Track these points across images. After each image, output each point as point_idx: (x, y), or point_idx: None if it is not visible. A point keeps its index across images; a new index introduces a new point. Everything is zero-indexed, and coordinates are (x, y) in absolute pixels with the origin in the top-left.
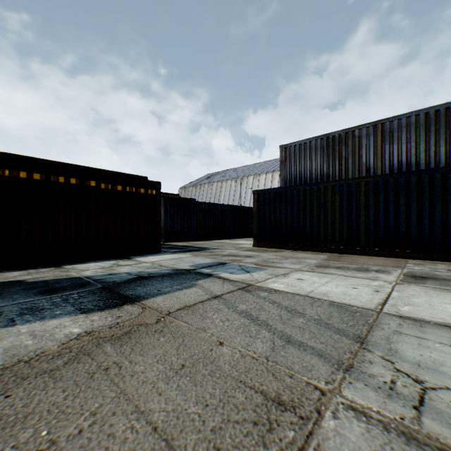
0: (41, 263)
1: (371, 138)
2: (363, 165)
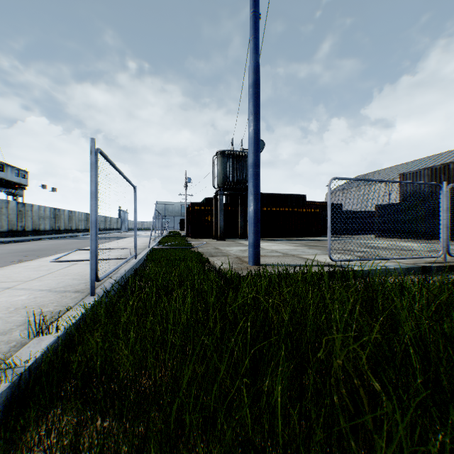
0: (282, 237)
1: None
2: None
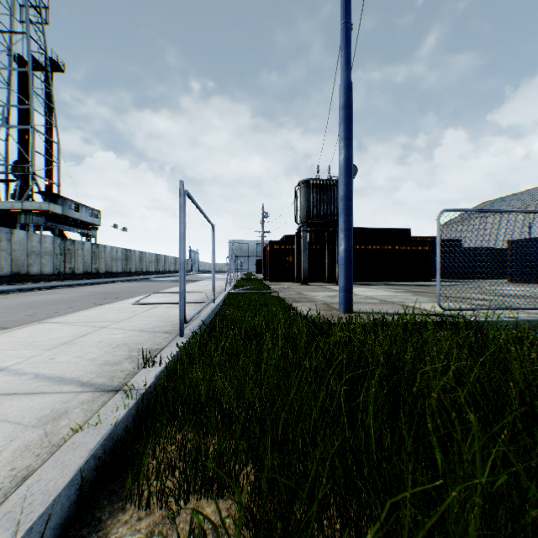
0: (379, 281)
1: None
2: None
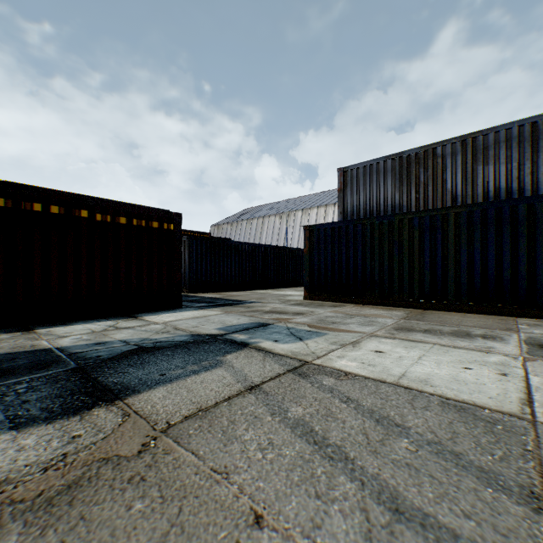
0: (7, 325)
1: (458, 157)
2: (448, 193)
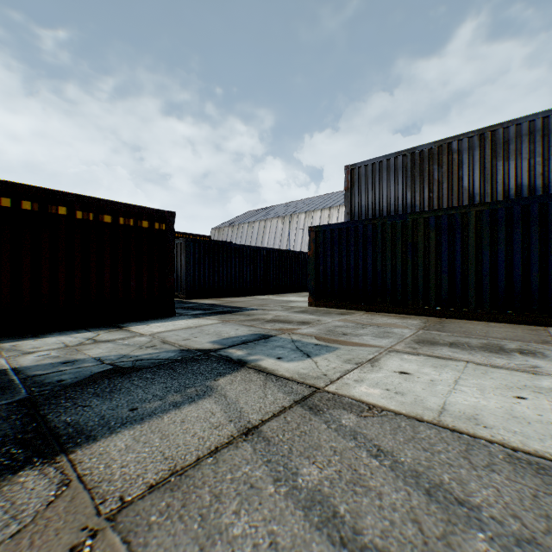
0: None
1: (475, 152)
2: (465, 191)
